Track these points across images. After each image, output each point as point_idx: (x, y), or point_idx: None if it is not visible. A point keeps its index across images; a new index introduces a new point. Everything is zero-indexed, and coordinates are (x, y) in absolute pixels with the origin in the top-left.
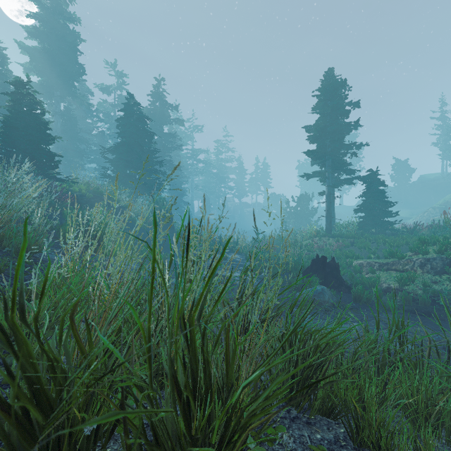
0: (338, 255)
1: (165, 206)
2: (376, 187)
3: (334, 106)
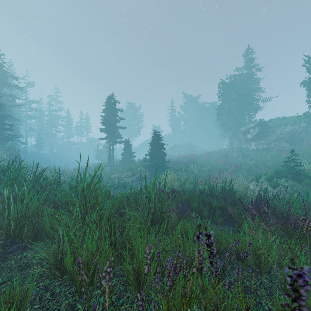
0: (108, 174)
1: (17, 152)
2: (128, 146)
3: (110, 113)
